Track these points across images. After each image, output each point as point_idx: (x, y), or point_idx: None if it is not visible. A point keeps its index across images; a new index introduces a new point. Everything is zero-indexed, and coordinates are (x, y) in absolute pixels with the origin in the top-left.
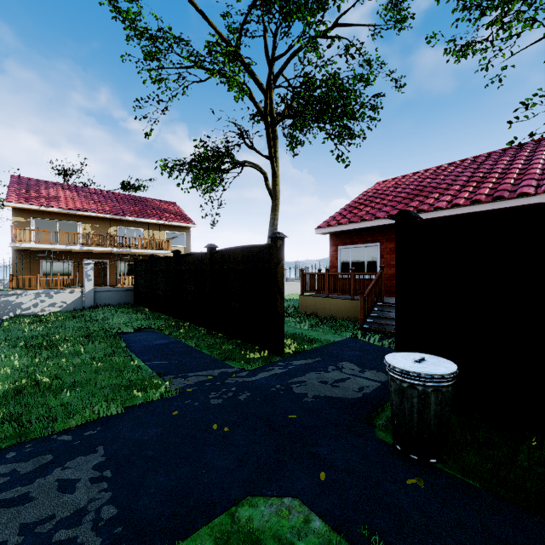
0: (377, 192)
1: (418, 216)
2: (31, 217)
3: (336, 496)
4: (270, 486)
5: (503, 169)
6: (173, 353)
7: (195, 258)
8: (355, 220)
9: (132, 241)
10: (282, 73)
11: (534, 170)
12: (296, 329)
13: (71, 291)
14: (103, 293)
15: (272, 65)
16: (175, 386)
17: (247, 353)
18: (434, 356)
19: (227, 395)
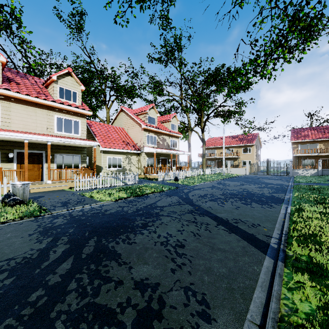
0: None
1: None
2: (298, 144)
3: None
4: None
5: None
6: None
7: None
8: None
9: None
10: None
11: None
12: None
13: (313, 170)
14: (325, 171)
15: None
16: None
17: None
18: None
19: None
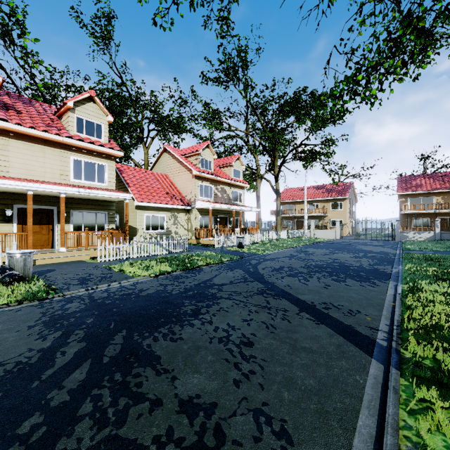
0: None
1: None
2: (407, 198)
3: None
4: None
5: None
6: None
7: None
8: None
9: None
10: None
11: None
12: None
13: (428, 232)
14: (445, 234)
15: None
16: None
17: None
18: None
19: None
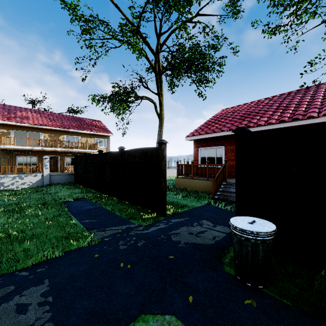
0: (222, 115)
1: (250, 130)
2: (10, 129)
3: (200, 313)
4: (156, 307)
5: (298, 102)
6: (97, 215)
7: (111, 155)
8: (209, 132)
9: (74, 144)
10: (165, 43)
11: (316, 103)
12: (174, 198)
13: (35, 175)
14: (55, 176)
15: (159, 38)
16: (97, 236)
17: (143, 215)
18: (261, 219)
19: (130, 243)
